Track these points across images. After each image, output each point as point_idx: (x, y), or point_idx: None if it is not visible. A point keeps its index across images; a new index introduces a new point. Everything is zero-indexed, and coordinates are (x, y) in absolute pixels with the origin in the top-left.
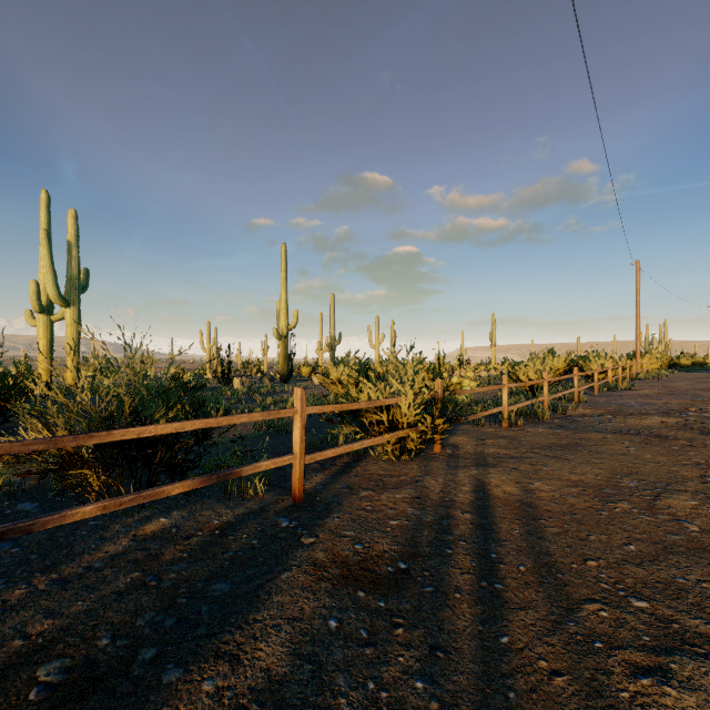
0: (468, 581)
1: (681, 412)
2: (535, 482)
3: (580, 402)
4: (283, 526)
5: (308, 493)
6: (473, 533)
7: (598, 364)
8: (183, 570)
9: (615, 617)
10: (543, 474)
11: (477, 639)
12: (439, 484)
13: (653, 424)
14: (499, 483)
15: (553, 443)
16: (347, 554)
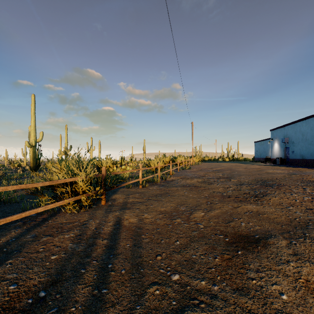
0: (86, 293)
1: (203, 176)
2: (145, 214)
3: (172, 174)
4: None
5: None
6: (104, 252)
7: (180, 160)
8: None
9: (162, 292)
10: (150, 209)
11: None
12: (96, 223)
13: (194, 182)
14: (128, 217)
15: (158, 193)
16: None
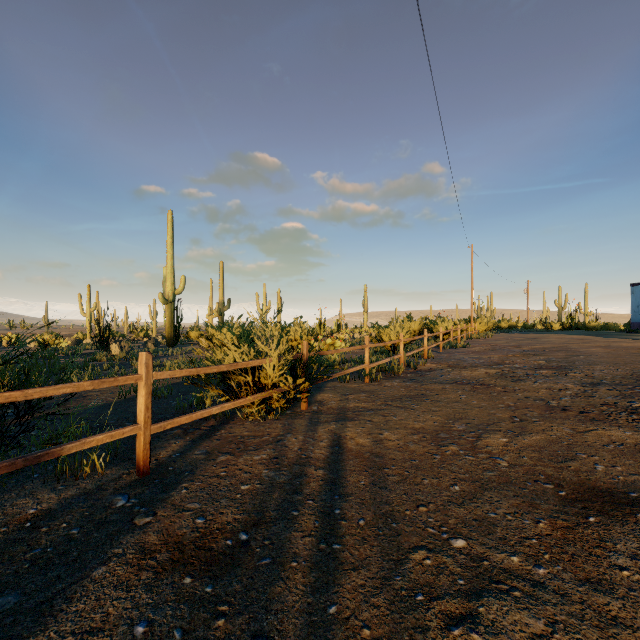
0: (308, 545)
1: (500, 364)
2: (384, 432)
3: (429, 358)
4: (118, 506)
5: (161, 463)
6: (322, 489)
7: (444, 327)
8: None
9: (437, 563)
10: (392, 424)
11: (305, 615)
12: (299, 441)
13: (480, 375)
14: (354, 435)
15: (404, 395)
16: (185, 531)
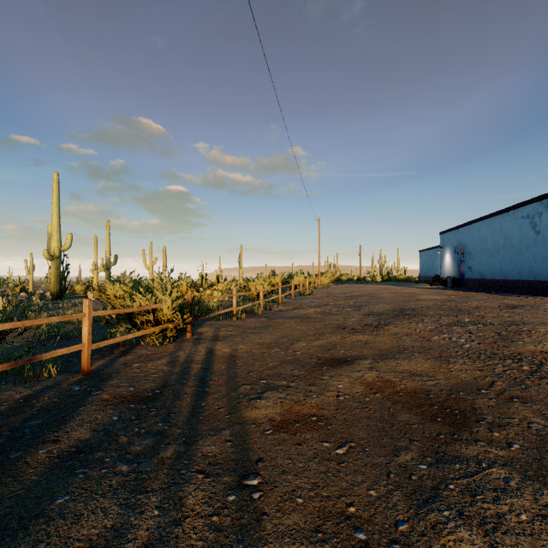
0: (192, 390)
1: (326, 305)
2: (240, 345)
3: (282, 303)
4: (76, 389)
5: (94, 371)
6: (200, 372)
7: (298, 280)
8: (0, 421)
9: (251, 387)
10: (245, 341)
11: (191, 407)
12: (186, 353)
13: (310, 312)
14: (221, 348)
15: (258, 326)
16: (124, 392)
